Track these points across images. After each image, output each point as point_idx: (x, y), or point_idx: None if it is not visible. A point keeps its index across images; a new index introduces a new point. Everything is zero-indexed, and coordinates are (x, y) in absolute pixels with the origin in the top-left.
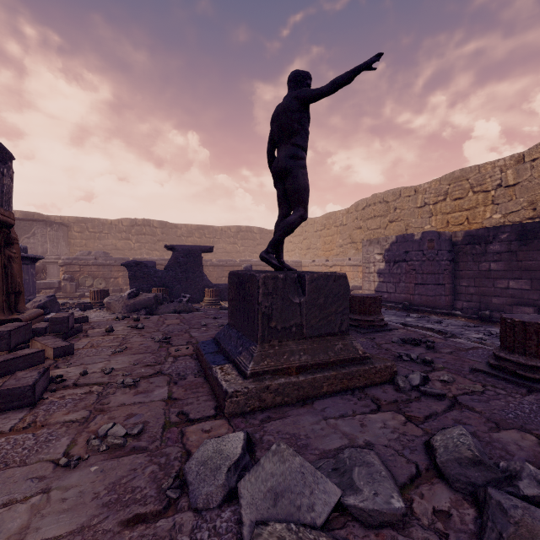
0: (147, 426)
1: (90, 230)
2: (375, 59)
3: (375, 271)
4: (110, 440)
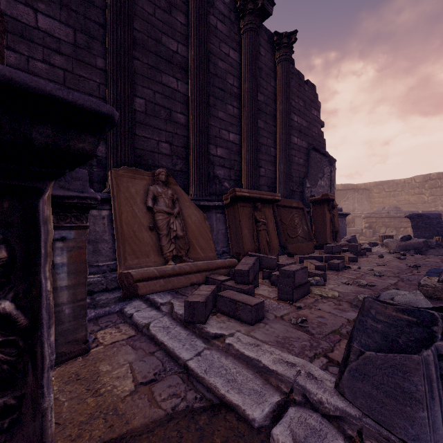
0: (376, 286)
1: (386, 190)
2: None
3: None
4: (359, 283)
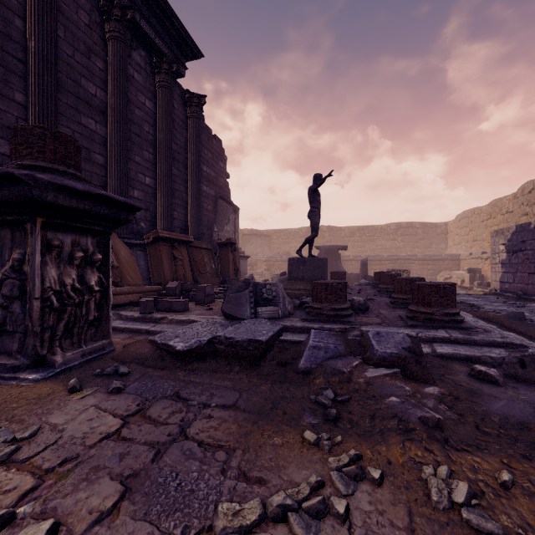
0: None
1: (282, 238)
2: (329, 174)
3: (499, 261)
4: None
